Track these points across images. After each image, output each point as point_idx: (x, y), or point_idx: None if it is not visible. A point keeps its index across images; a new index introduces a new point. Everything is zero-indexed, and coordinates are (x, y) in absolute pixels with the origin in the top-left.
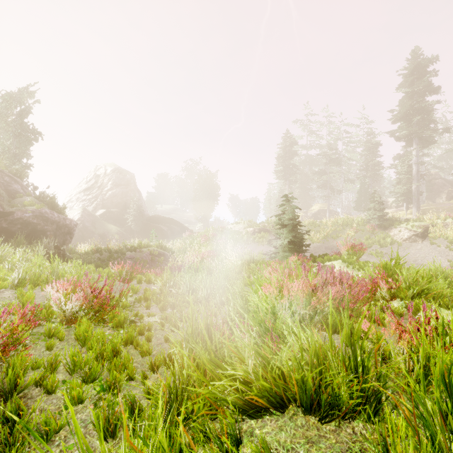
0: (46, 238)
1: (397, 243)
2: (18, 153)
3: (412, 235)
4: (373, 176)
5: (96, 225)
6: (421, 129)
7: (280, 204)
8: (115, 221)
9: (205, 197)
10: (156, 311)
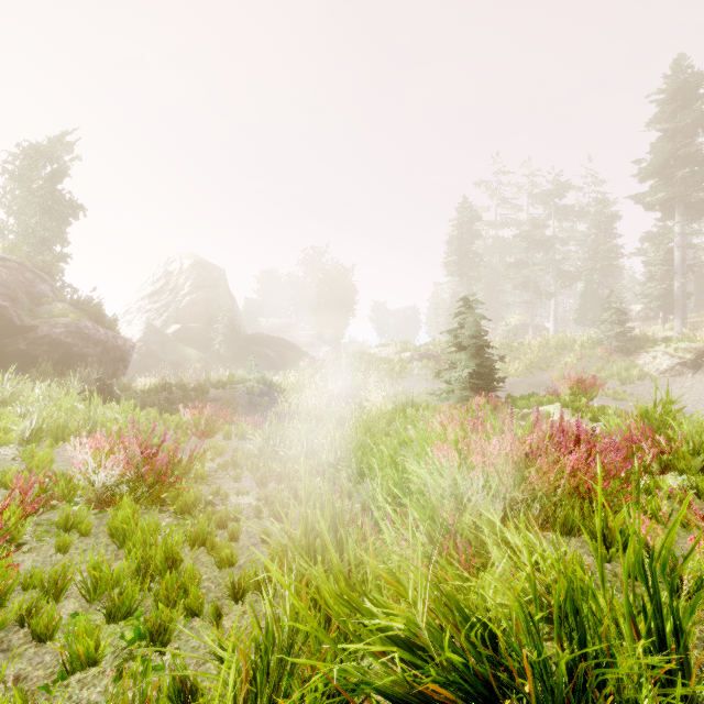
0: (86, 368)
1: (650, 378)
2: (48, 236)
3: (675, 364)
4: (606, 269)
5: (167, 348)
6: (689, 189)
7: (456, 313)
8: (195, 343)
9: (334, 305)
10: (250, 486)
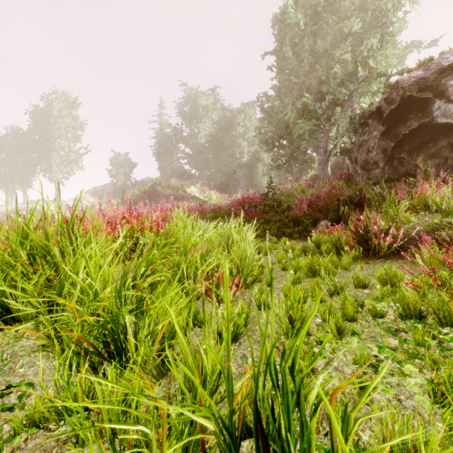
0: None
1: None
2: None
3: None
4: None
5: None
6: None
7: None
8: None
9: None
10: None
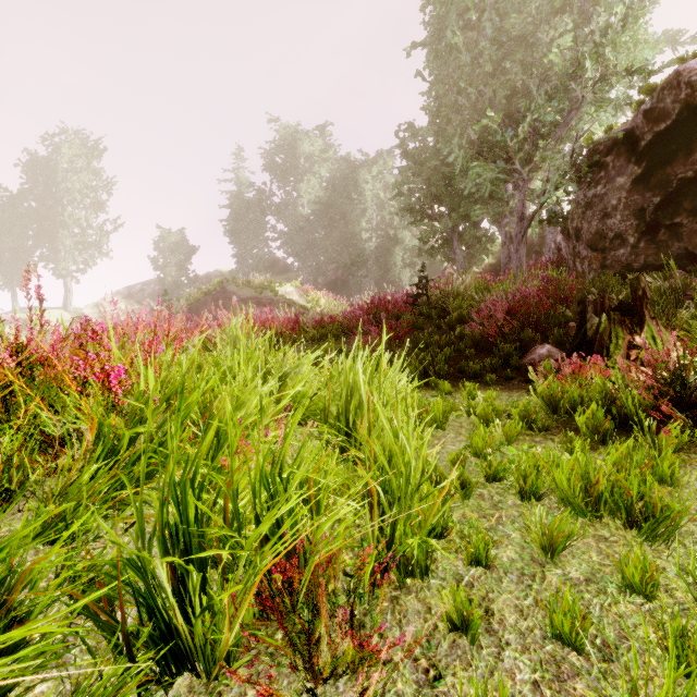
0: None
1: None
2: None
3: None
4: None
5: None
6: None
7: None
8: None
9: None
10: None
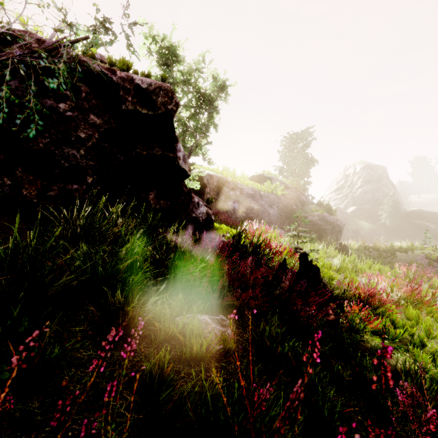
0: (326, 235)
1: None
2: (300, 173)
3: None
4: None
5: (348, 222)
6: None
7: None
8: (365, 218)
9: None
10: None
